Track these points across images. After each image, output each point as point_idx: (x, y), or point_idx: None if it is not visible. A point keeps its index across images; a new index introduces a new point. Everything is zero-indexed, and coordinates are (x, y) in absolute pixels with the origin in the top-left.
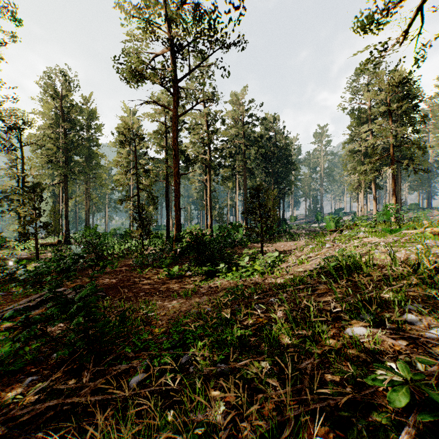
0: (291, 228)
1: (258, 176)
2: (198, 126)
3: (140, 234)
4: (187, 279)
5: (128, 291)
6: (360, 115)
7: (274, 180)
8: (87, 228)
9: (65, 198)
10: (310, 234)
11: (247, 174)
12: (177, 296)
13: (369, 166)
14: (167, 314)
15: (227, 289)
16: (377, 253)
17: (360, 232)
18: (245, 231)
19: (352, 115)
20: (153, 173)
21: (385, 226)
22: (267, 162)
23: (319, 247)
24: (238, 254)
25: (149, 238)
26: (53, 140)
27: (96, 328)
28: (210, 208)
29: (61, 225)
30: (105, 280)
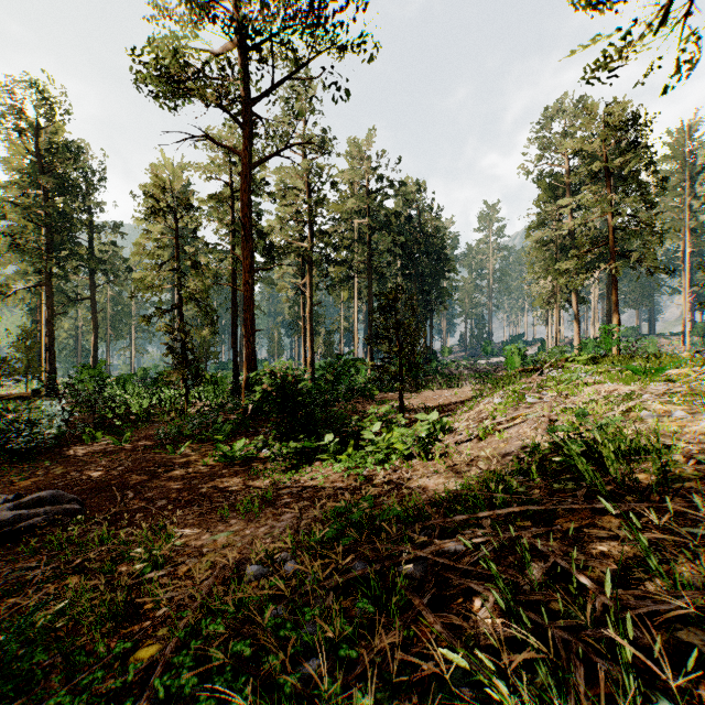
0: (445, 367)
1: (391, 281)
2: (290, 193)
3: (184, 378)
4: (260, 466)
5: (134, 498)
6: (553, 184)
7: (417, 288)
8: (84, 368)
9: (49, 314)
10: (477, 377)
11: (372, 277)
12: (231, 511)
13: (575, 262)
14: (191, 572)
15: (335, 508)
16: (650, 418)
17: (587, 374)
18: (369, 371)
19: (540, 184)
20: (208, 269)
21: (618, 361)
22: (406, 257)
23: (512, 402)
24: (358, 413)
25: (200, 385)
26: (24, 209)
27: (8, 616)
28: (310, 333)
29: (44, 362)
30: (97, 470)
